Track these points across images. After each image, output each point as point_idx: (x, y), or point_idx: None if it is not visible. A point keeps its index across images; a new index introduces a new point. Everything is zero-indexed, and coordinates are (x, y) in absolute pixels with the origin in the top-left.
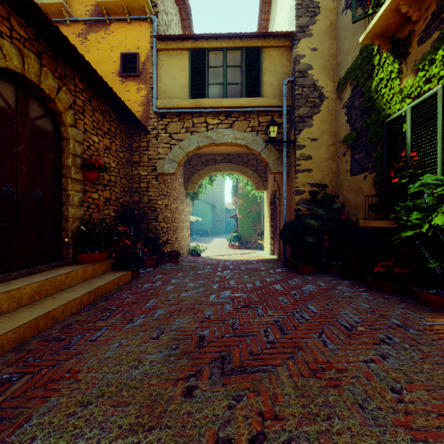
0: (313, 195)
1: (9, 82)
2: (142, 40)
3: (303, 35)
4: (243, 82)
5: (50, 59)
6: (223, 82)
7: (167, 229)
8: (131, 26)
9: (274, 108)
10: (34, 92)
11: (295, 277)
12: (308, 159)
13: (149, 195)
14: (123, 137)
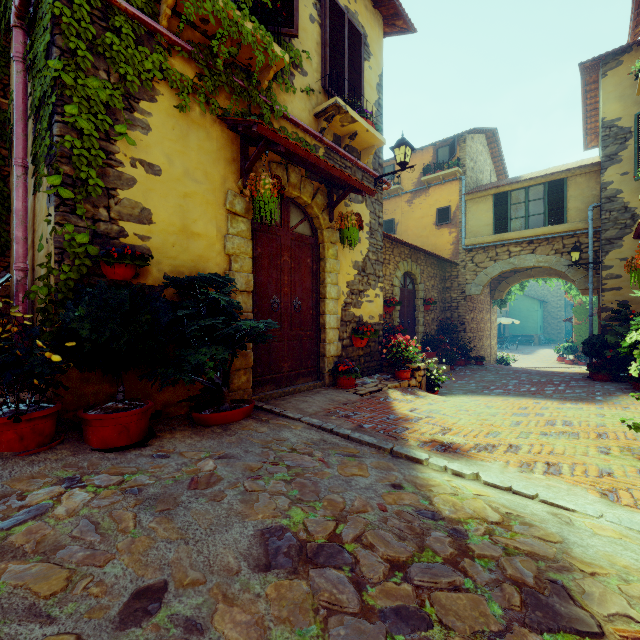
0: (617, 313)
1: (402, 275)
2: (453, 195)
3: (610, 163)
4: (546, 212)
5: (413, 255)
6: (525, 215)
7: (473, 338)
8: (444, 186)
9: (579, 231)
10: (407, 274)
11: (583, 381)
12: (616, 278)
13: (458, 312)
14: (440, 273)
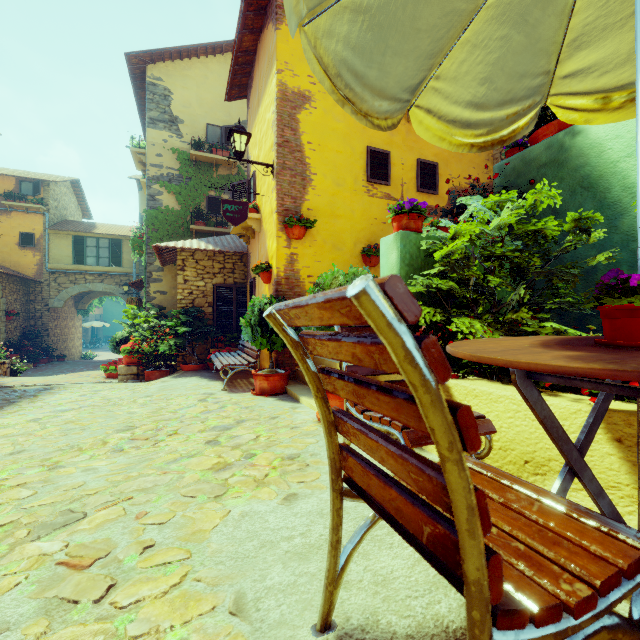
0: None
1: None
2: (37, 225)
3: None
4: (110, 257)
5: None
6: (97, 256)
7: (57, 341)
8: (29, 215)
9: (129, 274)
10: None
11: None
12: None
13: (43, 321)
14: (24, 288)
